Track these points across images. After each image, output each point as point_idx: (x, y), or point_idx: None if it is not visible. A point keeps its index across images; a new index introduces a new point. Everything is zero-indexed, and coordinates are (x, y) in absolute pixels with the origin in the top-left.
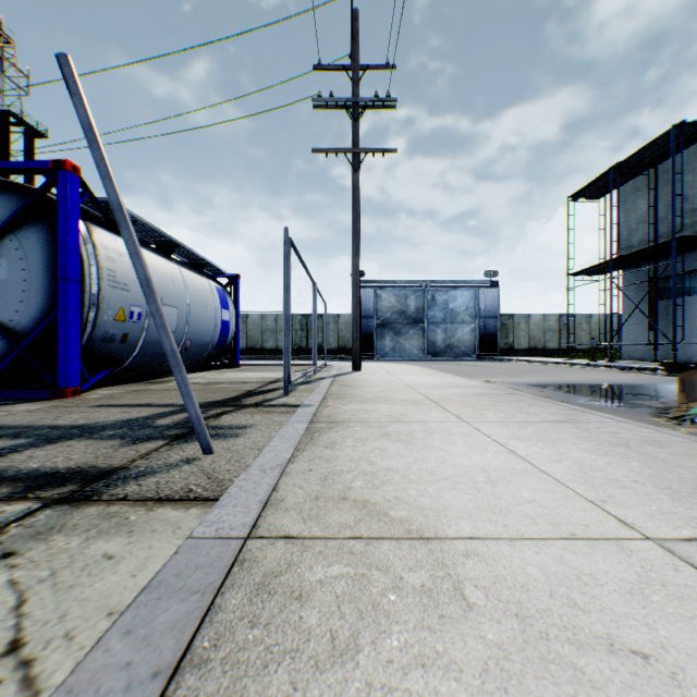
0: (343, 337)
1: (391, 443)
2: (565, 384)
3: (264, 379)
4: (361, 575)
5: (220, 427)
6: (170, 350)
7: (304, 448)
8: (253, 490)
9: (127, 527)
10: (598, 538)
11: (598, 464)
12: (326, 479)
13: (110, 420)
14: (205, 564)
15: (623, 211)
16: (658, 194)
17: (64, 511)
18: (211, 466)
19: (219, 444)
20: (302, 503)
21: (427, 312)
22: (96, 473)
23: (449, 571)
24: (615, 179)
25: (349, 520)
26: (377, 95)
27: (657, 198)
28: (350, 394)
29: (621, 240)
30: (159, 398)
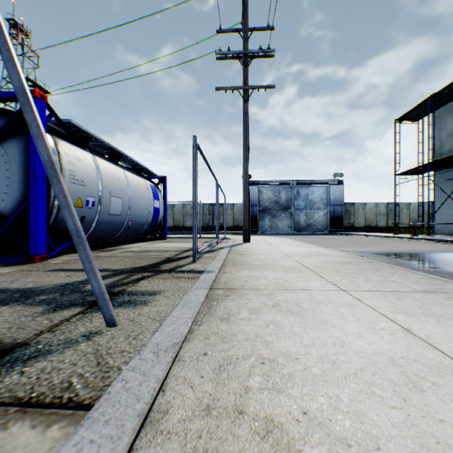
0: (237, 218)
1: (283, 316)
2: (402, 253)
3: (180, 248)
4: None
5: (134, 293)
6: (74, 229)
7: (201, 320)
8: (137, 388)
9: None
10: None
11: None
12: (220, 371)
13: (51, 284)
14: None
15: (436, 129)
16: None
17: None
18: (108, 344)
19: (126, 314)
20: (188, 420)
21: (293, 201)
22: None
23: None
24: (431, 105)
25: None
26: (261, 48)
27: None
28: (242, 262)
29: (434, 149)
30: (101, 263)
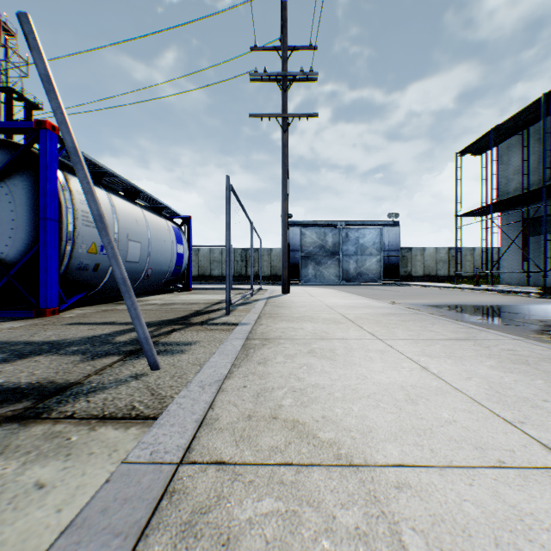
0: (275, 266)
1: (316, 360)
2: (457, 305)
3: (210, 301)
4: (291, 513)
5: (169, 343)
6: (121, 278)
7: (240, 364)
8: (191, 408)
9: (67, 449)
10: (527, 466)
11: (506, 382)
12: (258, 396)
13: (77, 337)
14: (134, 496)
15: (501, 165)
16: (530, 150)
17: (12, 430)
18: (156, 382)
19: (166, 360)
20: (235, 423)
21: (342, 246)
22: (52, 388)
23: (382, 508)
24: (495, 138)
25: (279, 442)
26: (302, 70)
27: (529, 154)
28: (280, 314)
29: (499, 187)
30: (122, 316)
